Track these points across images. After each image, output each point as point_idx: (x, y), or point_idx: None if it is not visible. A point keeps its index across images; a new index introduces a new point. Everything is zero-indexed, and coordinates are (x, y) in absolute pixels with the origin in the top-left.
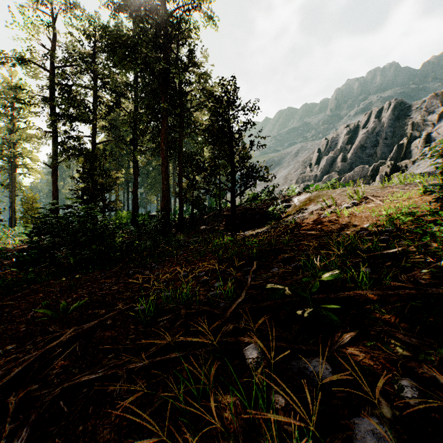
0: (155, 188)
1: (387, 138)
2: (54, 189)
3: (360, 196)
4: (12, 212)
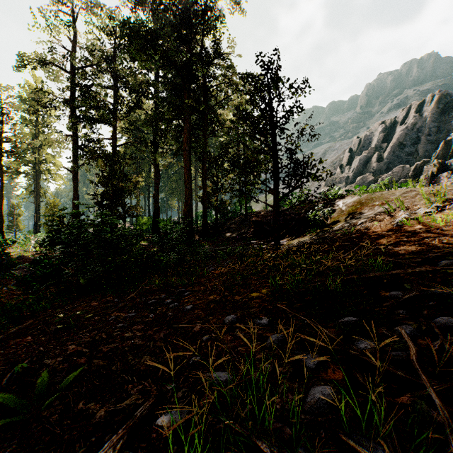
0: (176, 193)
1: (430, 134)
2: (74, 194)
3: (443, 197)
4: (36, 217)
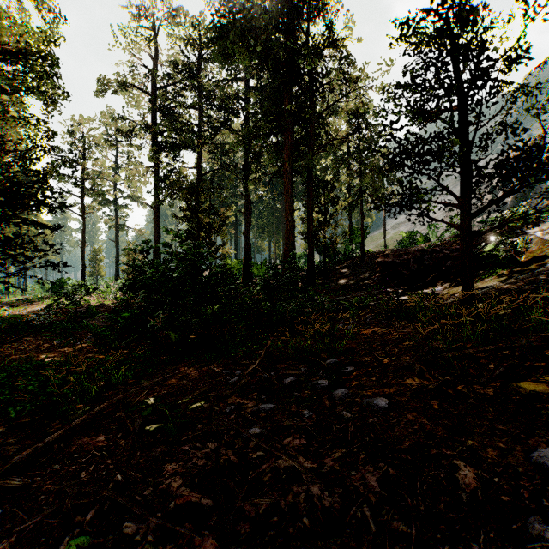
0: (267, 232)
1: None
2: (156, 234)
3: None
4: (116, 263)
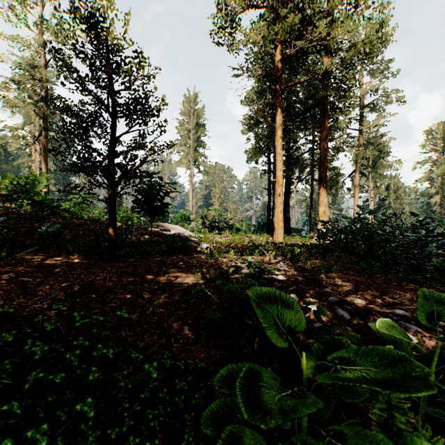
0: None
1: None
2: None
3: None
4: None
